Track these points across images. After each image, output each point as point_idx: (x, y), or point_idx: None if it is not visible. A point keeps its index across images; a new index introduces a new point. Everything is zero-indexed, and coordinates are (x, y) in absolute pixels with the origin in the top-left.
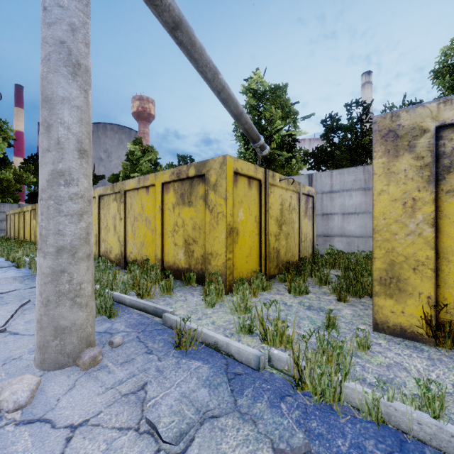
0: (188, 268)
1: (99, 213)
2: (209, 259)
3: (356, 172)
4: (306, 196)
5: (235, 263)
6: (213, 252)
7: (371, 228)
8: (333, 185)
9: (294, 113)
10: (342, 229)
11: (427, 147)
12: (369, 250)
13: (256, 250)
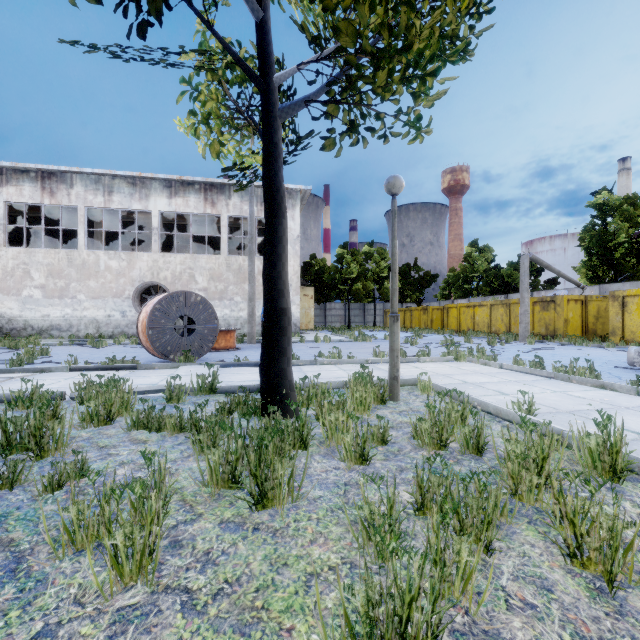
0: (546, 335)
1: (490, 313)
2: (556, 331)
3: None
4: None
5: (568, 332)
6: (558, 328)
7: None
8: None
9: None
10: None
11: (620, 301)
12: None
13: (579, 329)
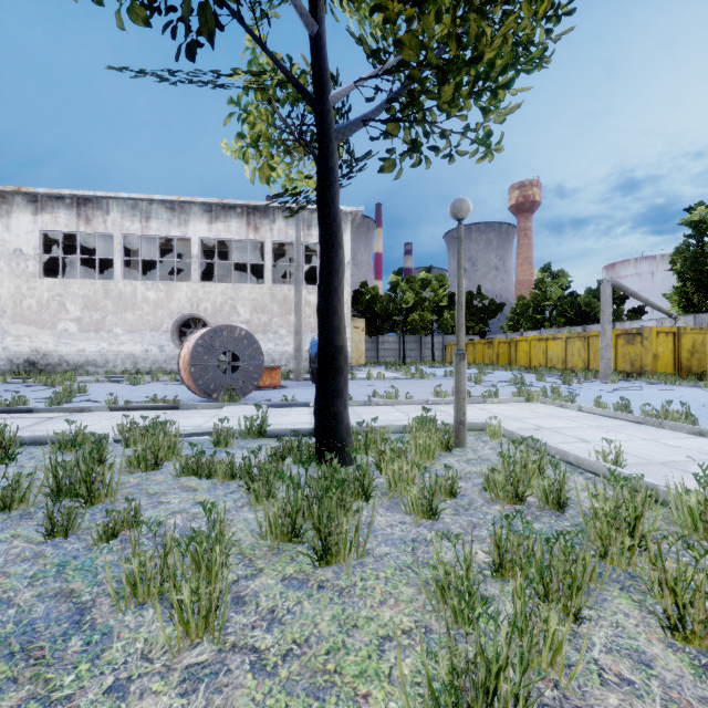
0: (631, 372)
1: (565, 347)
2: (643, 367)
3: None
4: None
5: (657, 369)
6: (645, 365)
7: None
8: None
9: None
10: None
11: None
12: None
13: (671, 365)
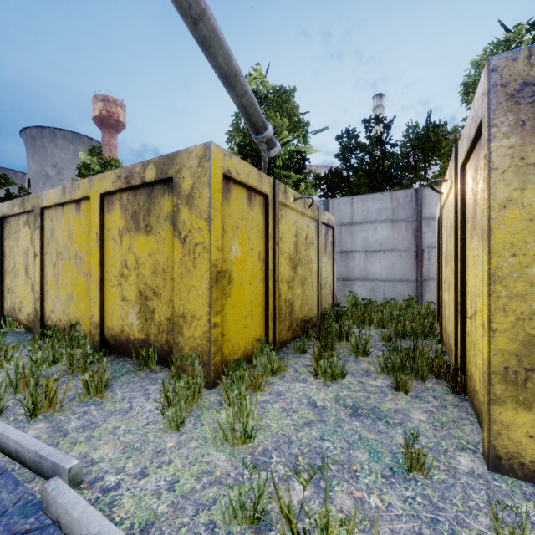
0: (144, 340)
1: (2, 246)
2: (180, 325)
3: (382, 199)
4: (326, 227)
5: (227, 330)
6: (186, 314)
7: (399, 270)
8: (354, 215)
9: (304, 123)
10: (365, 271)
11: None
12: (398, 296)
13: (260, 306)
